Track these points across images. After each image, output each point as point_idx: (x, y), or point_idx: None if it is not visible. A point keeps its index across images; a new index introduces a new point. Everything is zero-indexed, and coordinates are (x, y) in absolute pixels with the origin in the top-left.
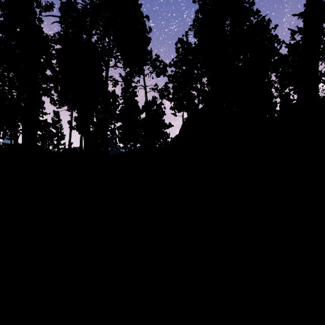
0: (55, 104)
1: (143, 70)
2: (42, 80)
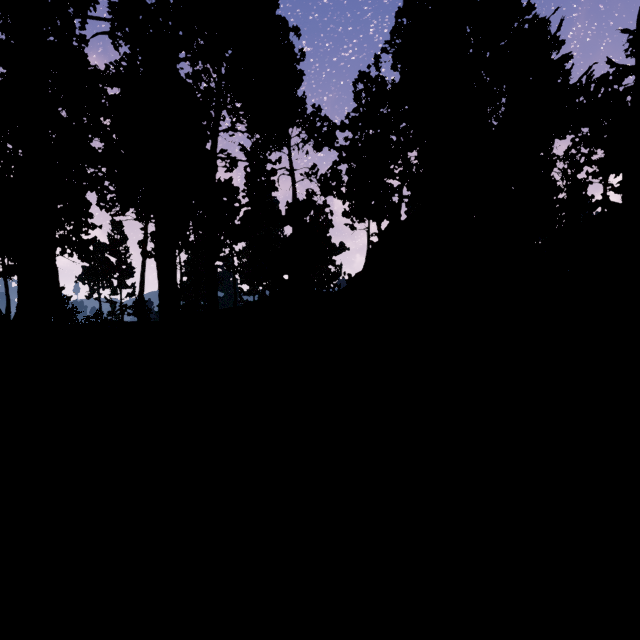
0: (108, 208)
1: (288, 138)
2: (85, 161)
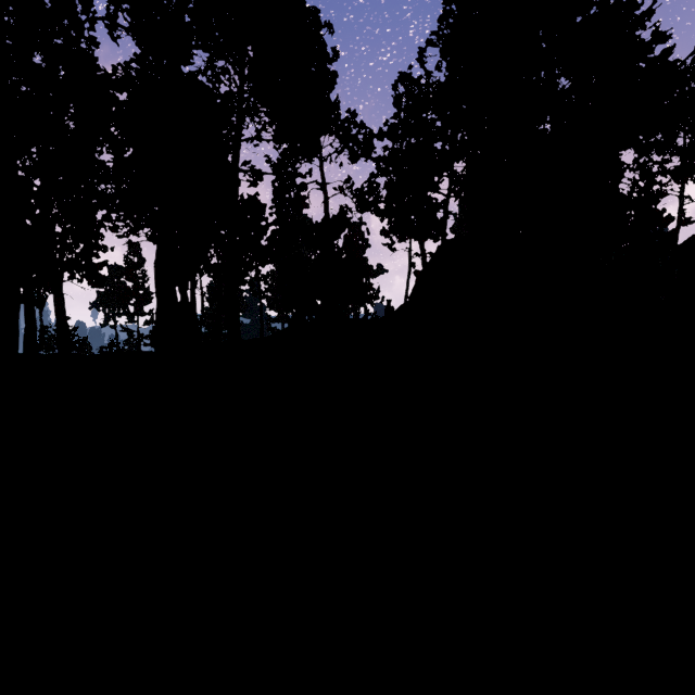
0: (114, 228)
1: (319, 148)
2: (94, 176)
